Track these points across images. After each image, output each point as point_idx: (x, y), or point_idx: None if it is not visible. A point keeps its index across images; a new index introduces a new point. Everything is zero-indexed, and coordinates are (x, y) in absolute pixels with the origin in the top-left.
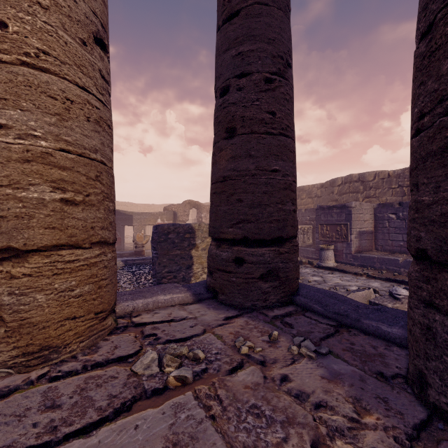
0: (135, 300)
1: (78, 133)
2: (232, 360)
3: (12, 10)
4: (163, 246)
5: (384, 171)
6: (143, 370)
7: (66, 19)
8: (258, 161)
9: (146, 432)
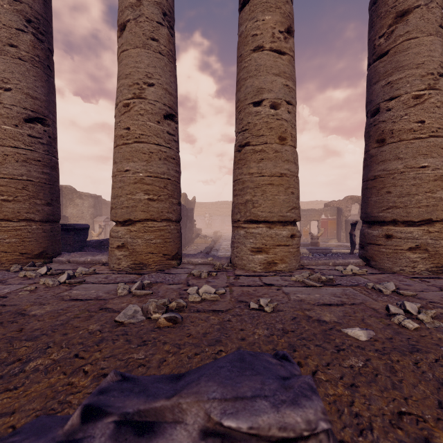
0: None
1: None
2: None
3: (427, 114)
4: None
5: None
6: None
7: None
8: None
9: None
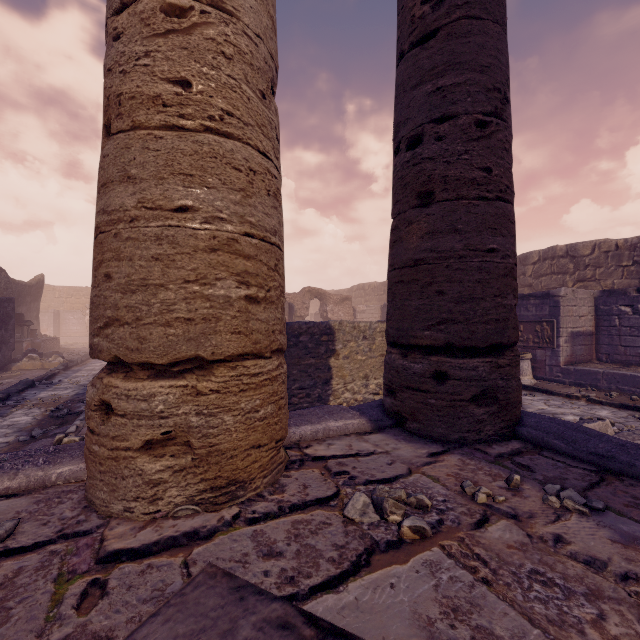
0: (299, 426)
1: (260, 211)
2: (471, 511)
3: (197, 65)
4: (292, 352)
5: (609, 241)
6: (360, 517)
7: (249, 68)
8: (468, 237)
9: (408, 592)
